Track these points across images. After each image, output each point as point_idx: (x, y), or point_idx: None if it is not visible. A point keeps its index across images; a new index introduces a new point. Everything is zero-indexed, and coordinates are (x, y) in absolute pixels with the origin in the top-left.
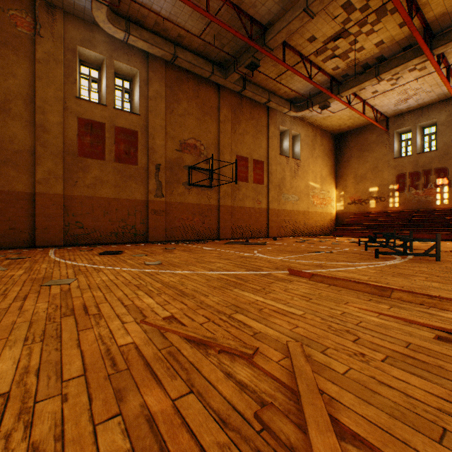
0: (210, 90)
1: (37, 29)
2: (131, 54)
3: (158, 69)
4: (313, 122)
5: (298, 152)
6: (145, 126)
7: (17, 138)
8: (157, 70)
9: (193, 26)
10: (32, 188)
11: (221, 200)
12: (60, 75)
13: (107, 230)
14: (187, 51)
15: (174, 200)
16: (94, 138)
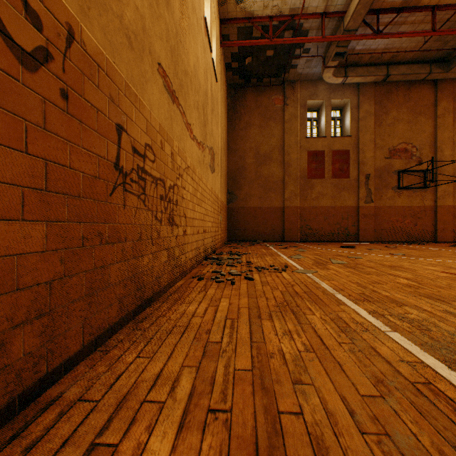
0: (423, 88)
1: (284, 101)
2: (343, 89)
3: (367, 91)
4: None
5: None
6: (355, 144)
7: (274, 173)
8: (366, 92)
9: (410, 43)
10: (282, 204)
11: (438, 201)
12: (297, 126)
13: (326, 231)
14: (399, 65)
15: (382, 204)
16: (317, 164)
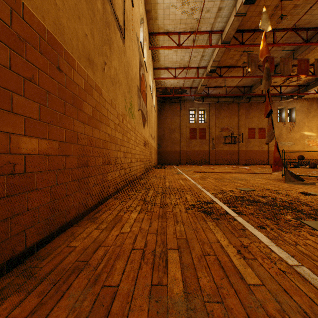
0: (234, 104)
1: (180, 108)
2: (203, 104)
3: (212, 105)
4: (307, 97)
5: (294, 117)
6: (208, 126)
7: (176, 137)
8: (212, 105)
9: (223, 92)
10: (179, 149)
11: (239, 148)
12: (185, 118)
13: (197, 160)
14: (222, 98)
15: (218, 149)
16: (193, 133)
